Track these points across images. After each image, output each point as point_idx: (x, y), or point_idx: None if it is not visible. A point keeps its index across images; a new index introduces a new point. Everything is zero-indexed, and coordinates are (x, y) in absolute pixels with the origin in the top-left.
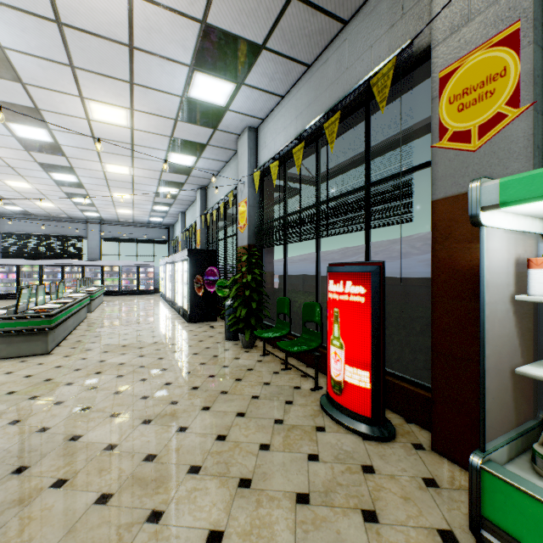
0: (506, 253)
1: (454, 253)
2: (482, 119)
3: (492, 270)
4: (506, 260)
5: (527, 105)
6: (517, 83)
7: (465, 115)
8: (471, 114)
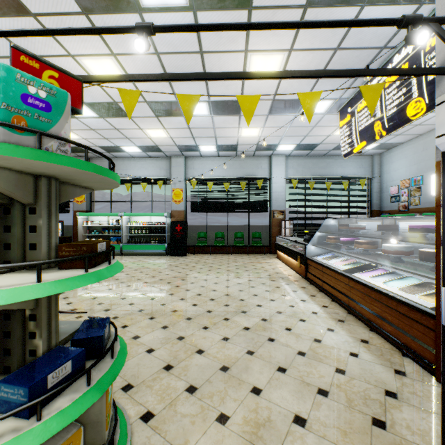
0: (84, 220)
1: (77, 220)
2: (81, 200)
3: (82, 222)
4: (84, 221)
5: (86, 201)
6: (85, 197)
7: (79, 198)
8: (79, 199)
